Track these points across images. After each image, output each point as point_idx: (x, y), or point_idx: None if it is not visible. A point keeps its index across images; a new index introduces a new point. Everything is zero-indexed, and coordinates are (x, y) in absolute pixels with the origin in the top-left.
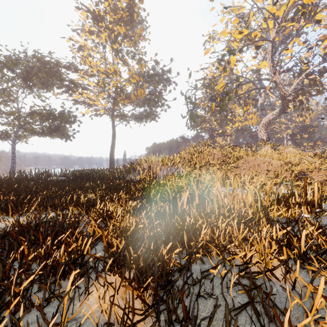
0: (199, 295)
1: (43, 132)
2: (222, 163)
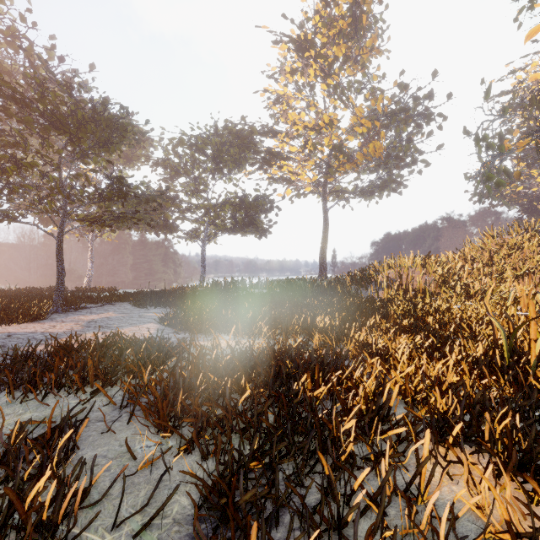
0: None
1: (235, 228)
2: None
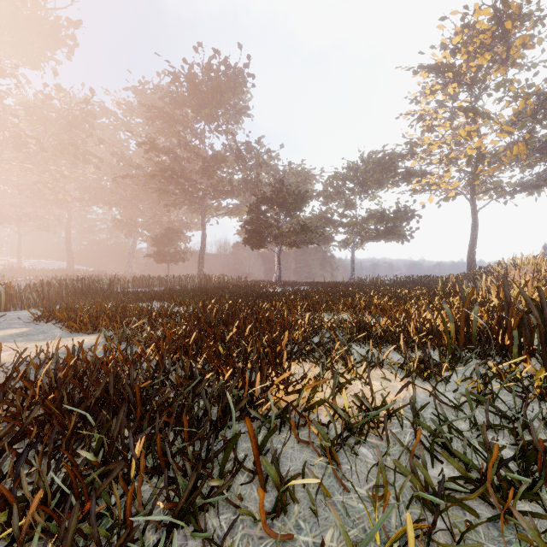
0: None
1: (377, 237)
2: None
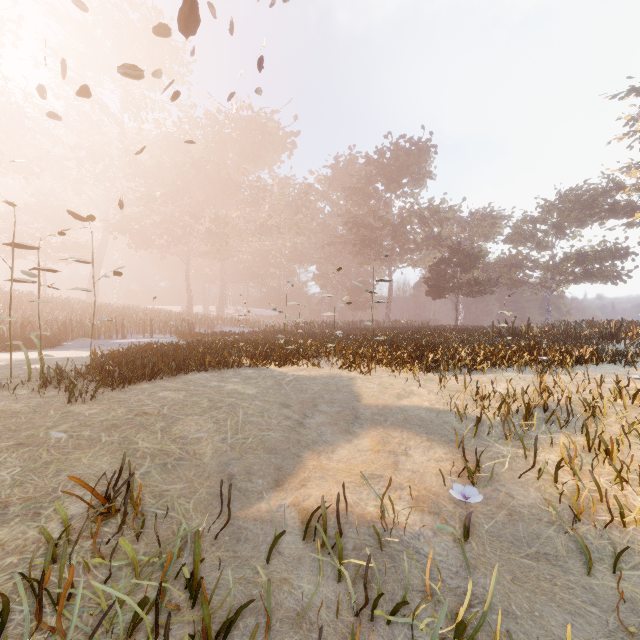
0: None
1: (576, 279)
2: None
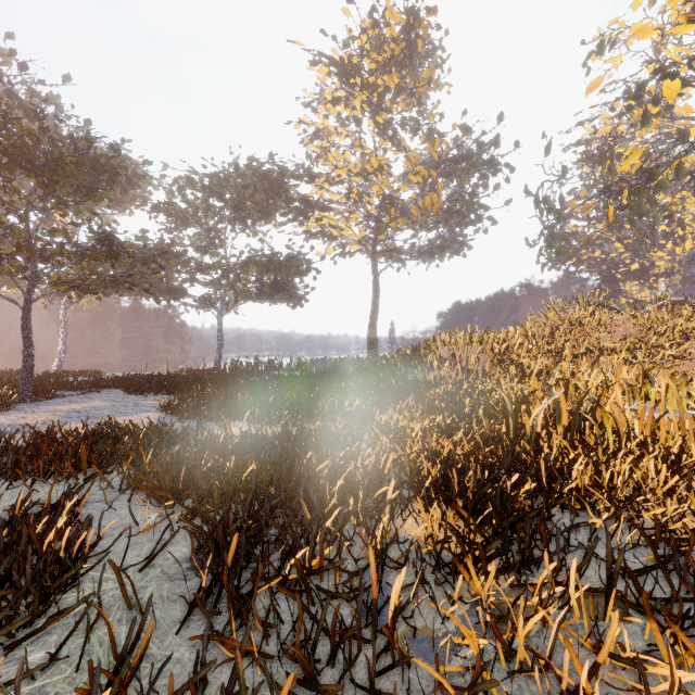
0: (568, 545)
1: (261, 294)
2: (636, 348)
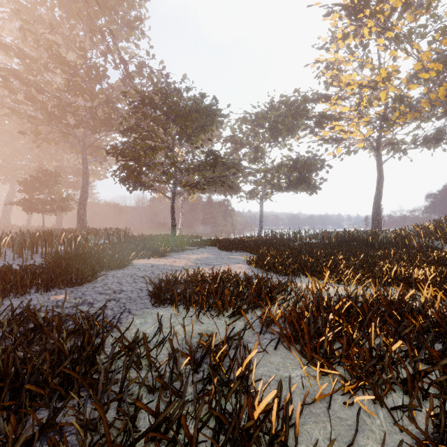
0: None
1: (289, 186)
2: None
